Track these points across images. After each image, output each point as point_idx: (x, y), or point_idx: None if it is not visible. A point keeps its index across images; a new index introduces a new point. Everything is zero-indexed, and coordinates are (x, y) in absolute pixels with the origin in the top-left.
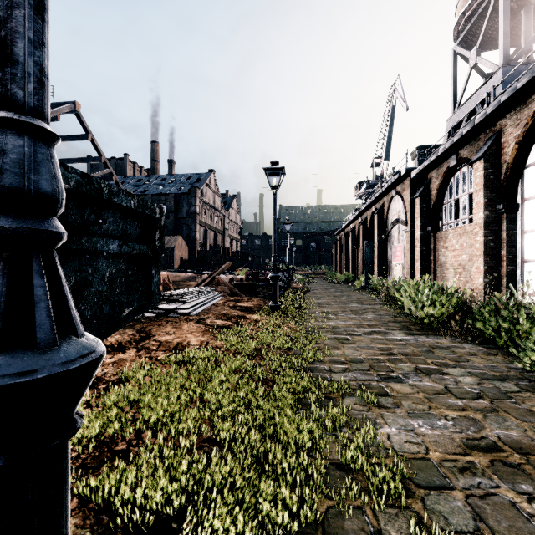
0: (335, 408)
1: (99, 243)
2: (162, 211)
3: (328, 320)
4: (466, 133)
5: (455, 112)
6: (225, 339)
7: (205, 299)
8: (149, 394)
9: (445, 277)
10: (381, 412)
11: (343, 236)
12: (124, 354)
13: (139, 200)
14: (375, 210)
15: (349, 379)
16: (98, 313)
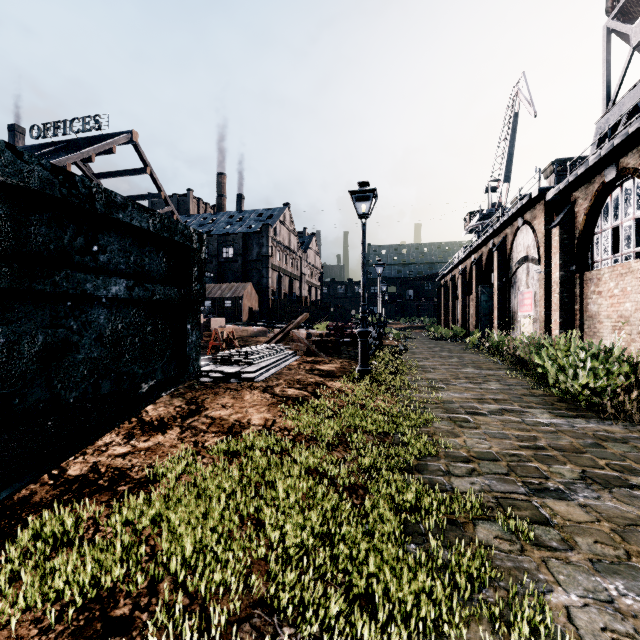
0: (468, 549)
1: (90, 283)
2: (202, 239)
3: (436, 391)
4: (633, 132)
5: (608, 110)
6: (297, 417)
7: (275, 360)
8: (178, 511)
9: (598, 333)
10: (544, 557)
11: (449, 280)
12: (164, 436)
13: (162, 219)
14: (494, 246)
15: (480, 488)
16: (90, 394)
